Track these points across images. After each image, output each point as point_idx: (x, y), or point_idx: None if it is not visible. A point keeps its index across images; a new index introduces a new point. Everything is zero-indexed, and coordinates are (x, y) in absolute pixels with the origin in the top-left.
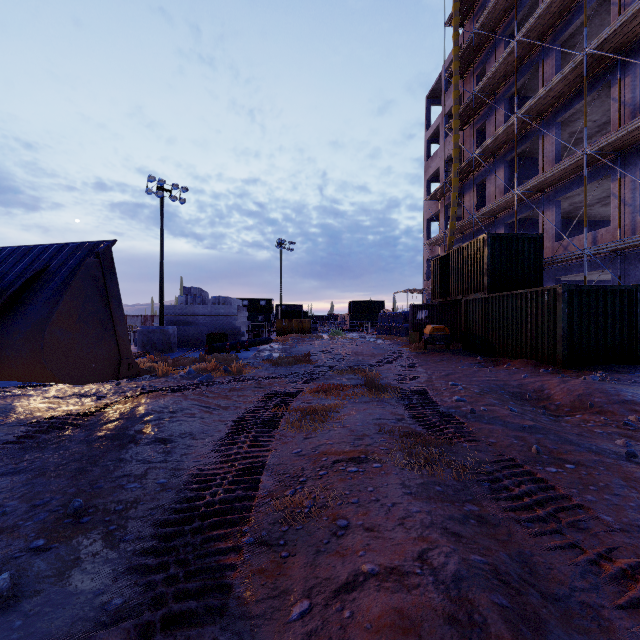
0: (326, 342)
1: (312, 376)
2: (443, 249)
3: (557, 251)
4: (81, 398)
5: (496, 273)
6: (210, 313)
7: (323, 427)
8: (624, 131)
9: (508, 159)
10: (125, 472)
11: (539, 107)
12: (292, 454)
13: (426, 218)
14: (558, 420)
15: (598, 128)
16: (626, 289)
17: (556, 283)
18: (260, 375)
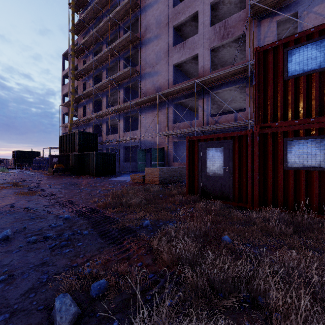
0: None
1: None
2: None
3: (107, 139)
4: None
5: (82, 145)
6: None
7: None
8: (117, 108)
9: (94, 100)
10: None
11: (101, 87)
12: None
13: (62, 113)
14: (77, 187)
15: None
16: (113, 154)
17: (106, 150)
18: None
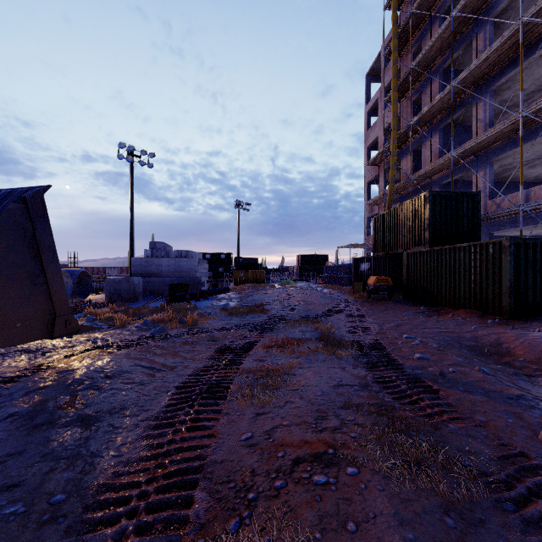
0: (278, 291)
1: (265, 327)
2: (381, 208)
3: (490, 208)
4: (24, 354)
5: (437, 228)
6: (173, 265)
7: (278, 397)
8: None
9: (442, 126)
10: (16, 478)
11: (474, 76)
12: (240, 442)
13: (366, 181)
14: (533, 382)
15: (526, 96)
16: None
17: (489, 238)
18: (214, 326)
